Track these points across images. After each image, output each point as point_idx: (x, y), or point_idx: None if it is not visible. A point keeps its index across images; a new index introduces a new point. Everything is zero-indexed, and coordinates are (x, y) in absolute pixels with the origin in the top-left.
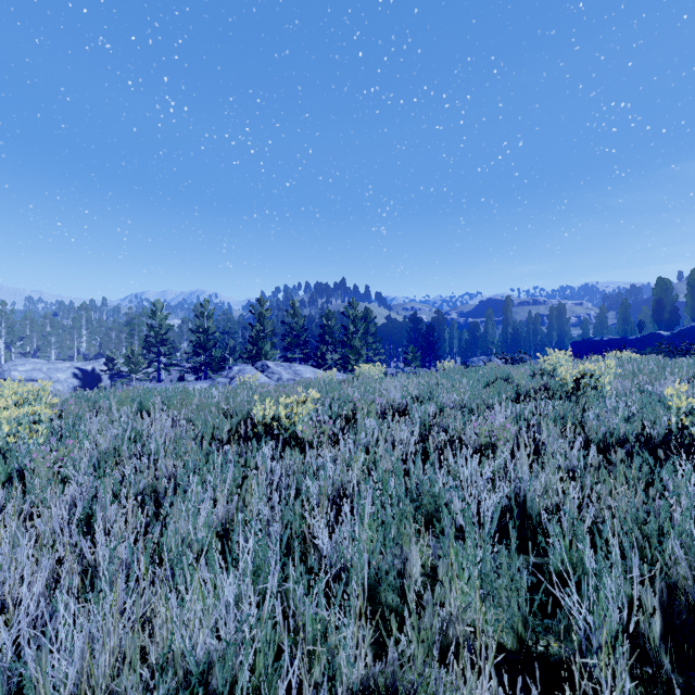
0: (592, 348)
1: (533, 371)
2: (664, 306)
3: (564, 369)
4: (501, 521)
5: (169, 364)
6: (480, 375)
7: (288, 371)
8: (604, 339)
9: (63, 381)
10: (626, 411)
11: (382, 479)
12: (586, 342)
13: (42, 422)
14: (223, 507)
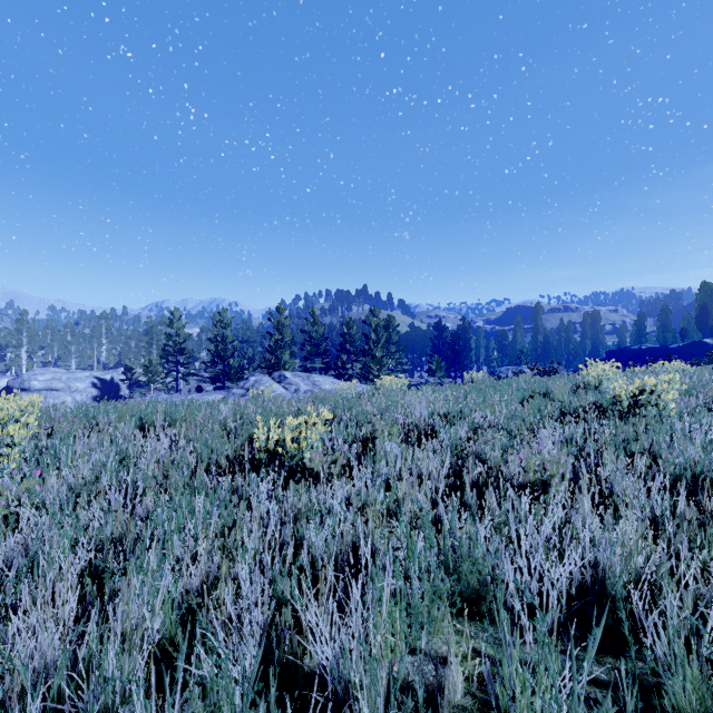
0: (629, 357)
1: (575, 385)
2: (708, 313)
3: (618, 384)
4: (571, 604)
5: (187, 373)
6: (514, 388)
7: (306, 382)
8: (642, 348)
9: (82, 391)
10: (704, 437)
11: (407, 538)
12: (623, 351)
13: (17, 445)
14: (204, 564)
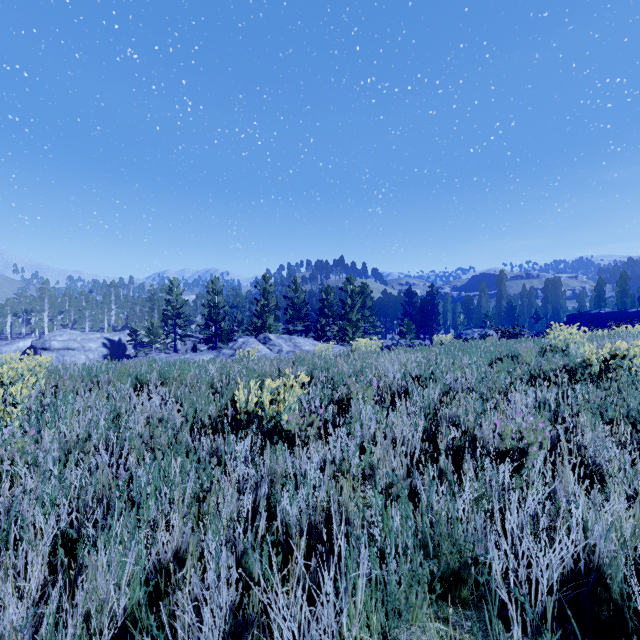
0: (589, 320)
1: (542, 348)
2: None
3: (589, 349)
4: (562, 593)
5: (184, 335)
6: (482, 351)
7: (288, 344)
8: (602, 312)
9: (94, 350)
10: None
11: (382, 512)
12: (583, 315)
13: (20, 404)
14: (180, 529)
